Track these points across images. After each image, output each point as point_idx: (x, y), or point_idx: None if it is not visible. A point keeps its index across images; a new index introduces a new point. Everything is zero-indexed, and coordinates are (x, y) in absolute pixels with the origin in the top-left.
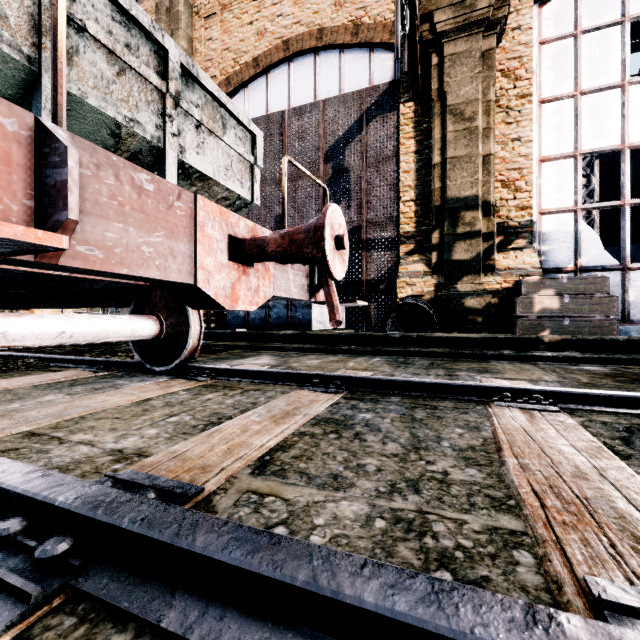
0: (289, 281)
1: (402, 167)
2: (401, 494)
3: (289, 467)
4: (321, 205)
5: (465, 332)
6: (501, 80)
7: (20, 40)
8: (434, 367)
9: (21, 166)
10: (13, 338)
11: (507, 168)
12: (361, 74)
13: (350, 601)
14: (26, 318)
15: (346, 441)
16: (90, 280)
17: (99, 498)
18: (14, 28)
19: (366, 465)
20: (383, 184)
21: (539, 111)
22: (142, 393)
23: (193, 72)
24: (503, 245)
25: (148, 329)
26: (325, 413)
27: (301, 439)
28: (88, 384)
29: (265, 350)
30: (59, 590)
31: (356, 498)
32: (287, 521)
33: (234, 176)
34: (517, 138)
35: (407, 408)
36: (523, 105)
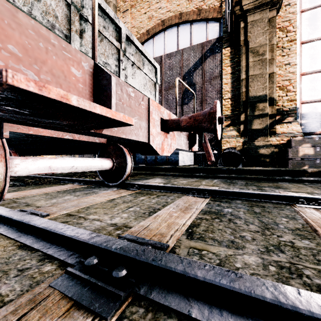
0: (181, 140)
1: (224, 81)
2: (274, 253)
3: (204, 236)
4: (181, 102)
5: (259, 167)
6: (279, 33)
7: (62, 27)
8: (249, 185)
9: (89, 86)
10: (53, 169)
11: (282, 79)
12: (201, 35)
13: (305, 312)
14: (58, 159)
15: (226, 223)
16: (77, 141)
17: (132, 248)
18: (60, 22)
19: (245, 236)
20: (213, 90)
21: (300, 48)
22: (109, 196)
23: (131, 38)
24: (280, 120)
25: (108, 165)
26: (206, 208)
27: (202, 221)
28: (81, 191)
29: (156, 175)
30: (129, 294)
31: (250, 254)
32: (221, 264)
33: (147, 89)
34: (288, 63)
35: (248, 206)
36: (291, 45)
